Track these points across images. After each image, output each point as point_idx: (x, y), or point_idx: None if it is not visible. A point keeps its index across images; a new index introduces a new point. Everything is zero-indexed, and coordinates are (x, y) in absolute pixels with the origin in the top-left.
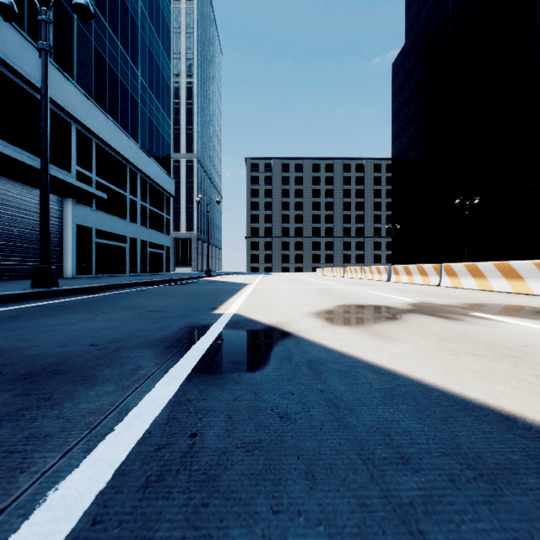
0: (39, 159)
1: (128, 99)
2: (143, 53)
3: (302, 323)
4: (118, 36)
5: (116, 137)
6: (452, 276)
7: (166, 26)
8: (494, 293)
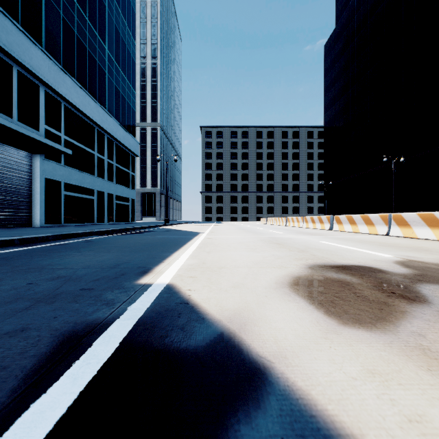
0: (5, 117)
1: (96, 69)
2: (110, 30)
3: (278, 318)
4: (86, 12)
5: (83, 101)
6: (403, 225)
7: (131, 9)
8: None
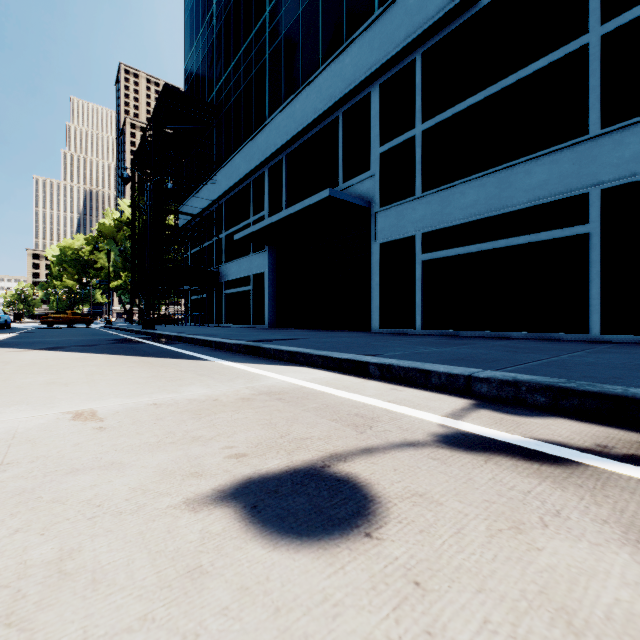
0: None
1: None
2: None
3: None
4: None
5: None
6: None
7: None
8: None
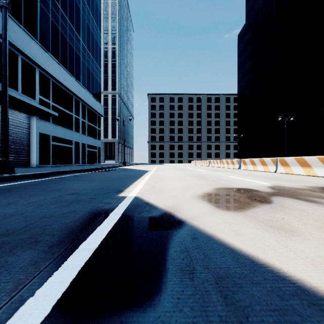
0: (13, 90)
1: (74, 54)
2: (84, 26)
3: (192, 208)
4: (67, 15)
5: (65, 78)
6: (285, 166)
7: (98, 11)
8: (319, 177)
